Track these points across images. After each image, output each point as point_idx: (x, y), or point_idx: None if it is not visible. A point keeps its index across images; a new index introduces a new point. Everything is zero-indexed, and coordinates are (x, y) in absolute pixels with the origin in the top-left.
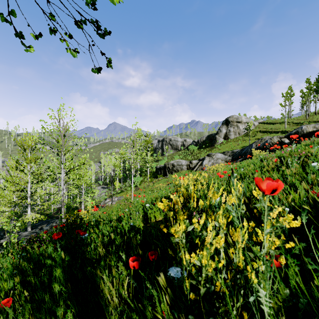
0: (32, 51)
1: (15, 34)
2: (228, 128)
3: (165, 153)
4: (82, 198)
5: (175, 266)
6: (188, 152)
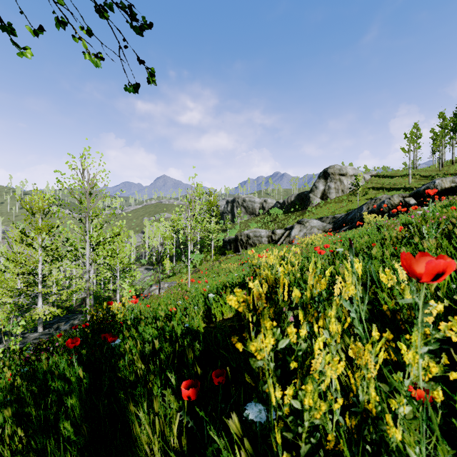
0: (29, 55)
1: (1, 26)
2: (327, 183)
3: (237, 220)
4: (118, 284)
5: (256, 401)
6: (270, 218)
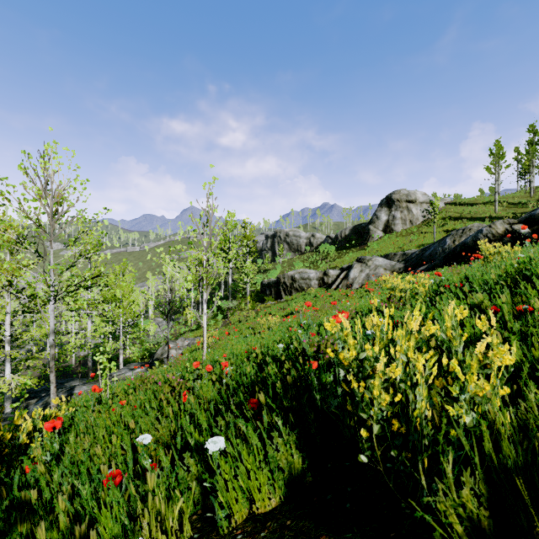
0: None
1: None
2: (391, 212)
3: (278, 258)
4: (120, 342)
5: None
6: (319, 256)
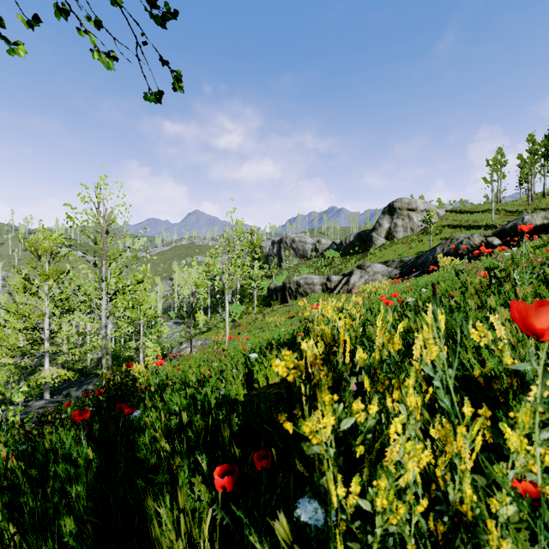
0: (22, 53)
1: None
2: (393, 220)
3: (285, 264)
4: (141, 342)
5: (311, 497)
6: (324, 261)
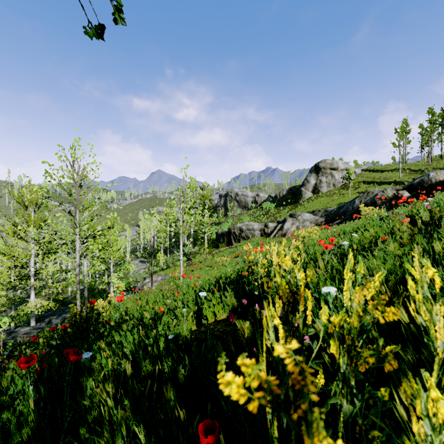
0: None
1: None
2: (319, 177)
3: (230, 213)
4: (111, 277)
5: None
6: (262, 211)
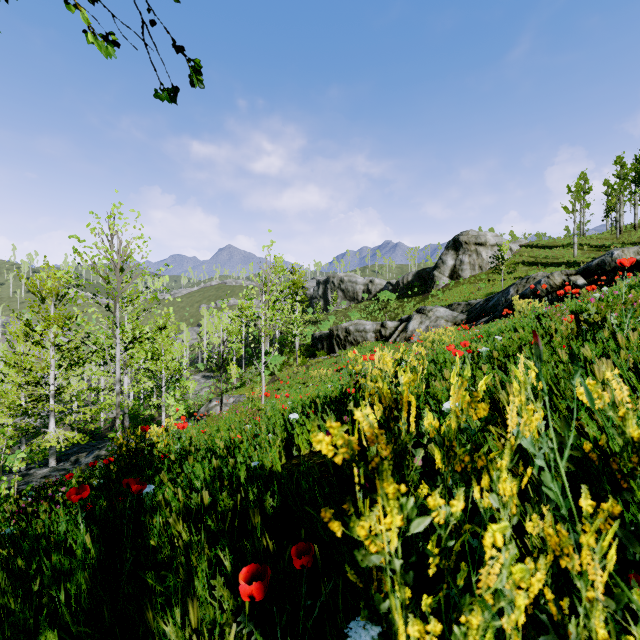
0: None
1: None
2: (459, 256)
3: (332, 308)
4: (163, 399)
5: (366, 620)
6: (378, 305)
